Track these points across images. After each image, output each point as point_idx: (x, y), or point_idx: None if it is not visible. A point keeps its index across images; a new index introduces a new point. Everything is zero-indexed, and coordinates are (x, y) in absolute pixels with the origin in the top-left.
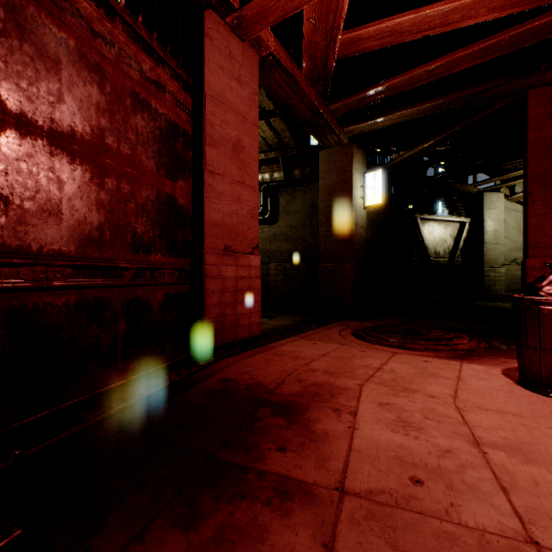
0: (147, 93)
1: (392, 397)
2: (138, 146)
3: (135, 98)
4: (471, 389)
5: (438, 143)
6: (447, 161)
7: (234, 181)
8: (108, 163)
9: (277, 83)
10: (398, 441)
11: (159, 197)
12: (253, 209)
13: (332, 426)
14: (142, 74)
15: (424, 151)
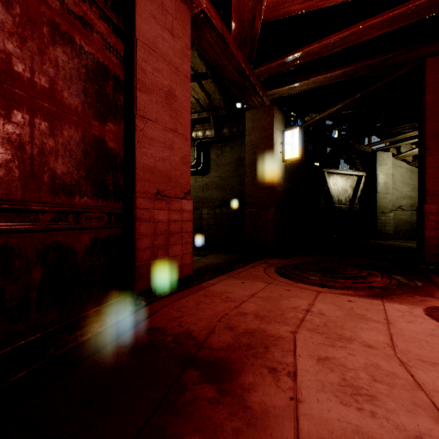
0: (69, 27)
1: (329, 348)
2: (58, 80)
3: (55, 29)
4: (405, 335)
5: (345, 107)
6: (348, 125)
7: (166, 128)
8: (17, 93)
9: (208, 43)
10: (353, 421)
11: (85, 137)
12: (185, 156)
13: (271, 397)
14: (64, 6)
15: (333, 114)
